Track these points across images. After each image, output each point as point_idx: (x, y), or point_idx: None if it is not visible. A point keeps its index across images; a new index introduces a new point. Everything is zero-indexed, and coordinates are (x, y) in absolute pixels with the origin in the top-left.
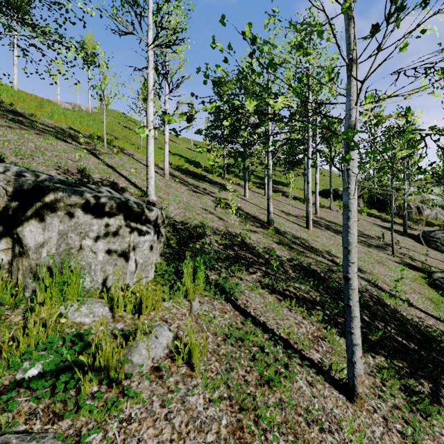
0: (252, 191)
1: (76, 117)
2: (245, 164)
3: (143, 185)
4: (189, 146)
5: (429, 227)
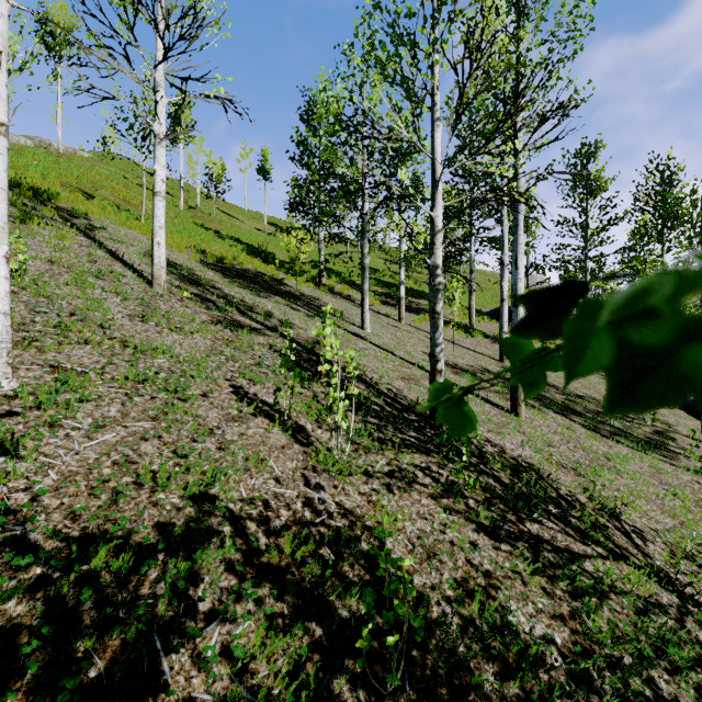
0: (375, 311)
1: None
2: (363, 258)
3: (20, 319)
4: (261, 226)
5: None
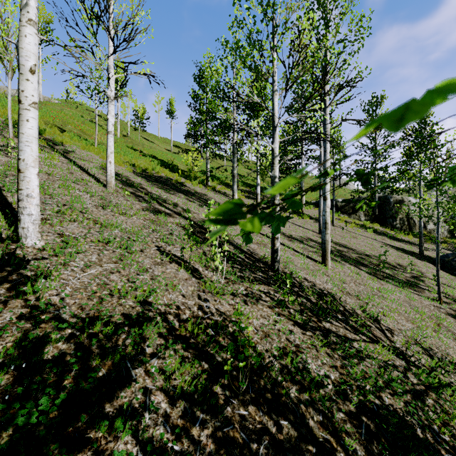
0: None
1: (0, 99)
2: (233, 170)
3: None
4: (169, 147)
5: None
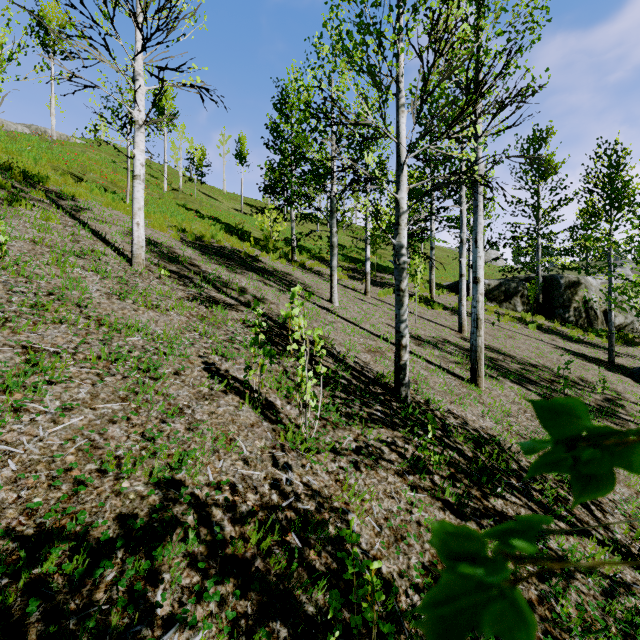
0: (343, 285)
1: None
2: (331, 237)
3: None
4: (239, 206)
5: (631, 346)
